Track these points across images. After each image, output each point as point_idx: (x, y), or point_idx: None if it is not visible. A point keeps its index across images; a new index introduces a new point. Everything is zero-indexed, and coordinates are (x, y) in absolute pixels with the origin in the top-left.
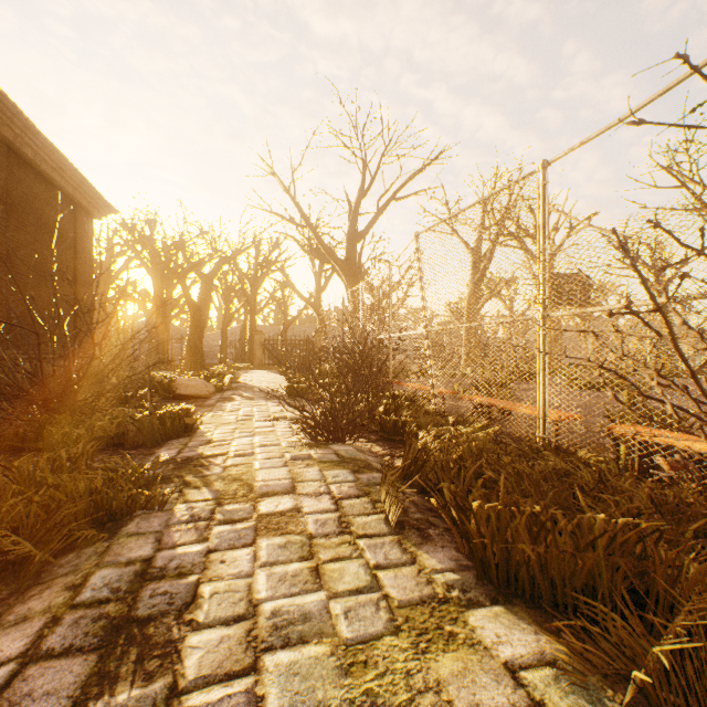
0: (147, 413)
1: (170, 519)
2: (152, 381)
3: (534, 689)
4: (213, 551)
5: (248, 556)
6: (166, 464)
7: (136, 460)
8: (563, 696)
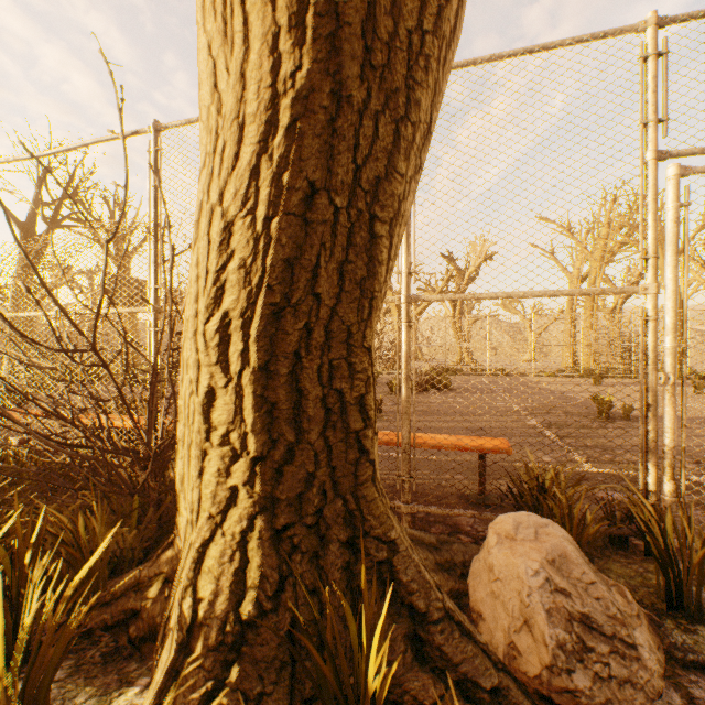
0: None
1: None
2: None
3: None
4: None
5: None
6: None
7: None
8: None
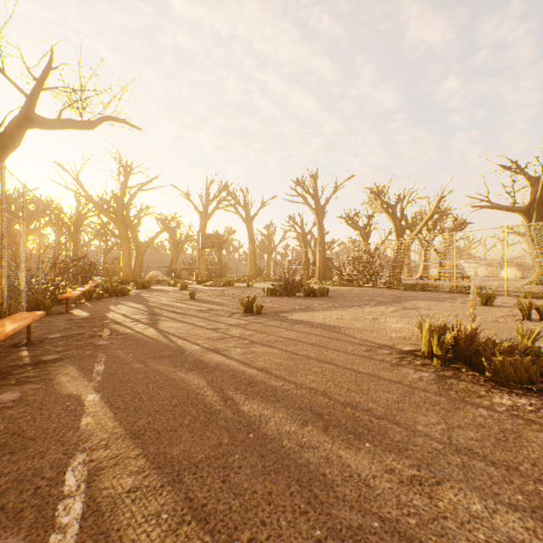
0: None
1: None
2: None
3: None
4: None
5: None
6: None
7: None
8: None
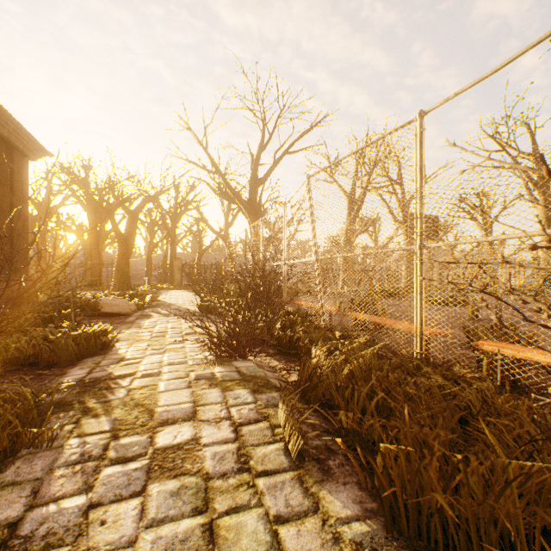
0: (61, 335)
1: (56, 461)
2: (81, 301)
3: None
4: (95, 506)
5: (133, 511)
6: (71, 387)
7: (45, 381)
8: None
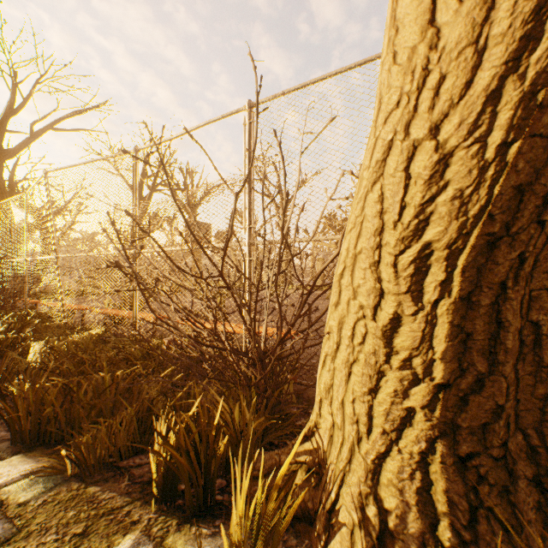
0: None
1: None
2: None
3: (6, 494)
4: None
5: None
6: None
7: None
8: (28, 488)
